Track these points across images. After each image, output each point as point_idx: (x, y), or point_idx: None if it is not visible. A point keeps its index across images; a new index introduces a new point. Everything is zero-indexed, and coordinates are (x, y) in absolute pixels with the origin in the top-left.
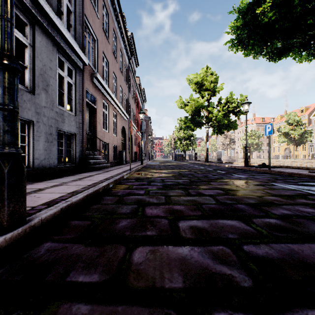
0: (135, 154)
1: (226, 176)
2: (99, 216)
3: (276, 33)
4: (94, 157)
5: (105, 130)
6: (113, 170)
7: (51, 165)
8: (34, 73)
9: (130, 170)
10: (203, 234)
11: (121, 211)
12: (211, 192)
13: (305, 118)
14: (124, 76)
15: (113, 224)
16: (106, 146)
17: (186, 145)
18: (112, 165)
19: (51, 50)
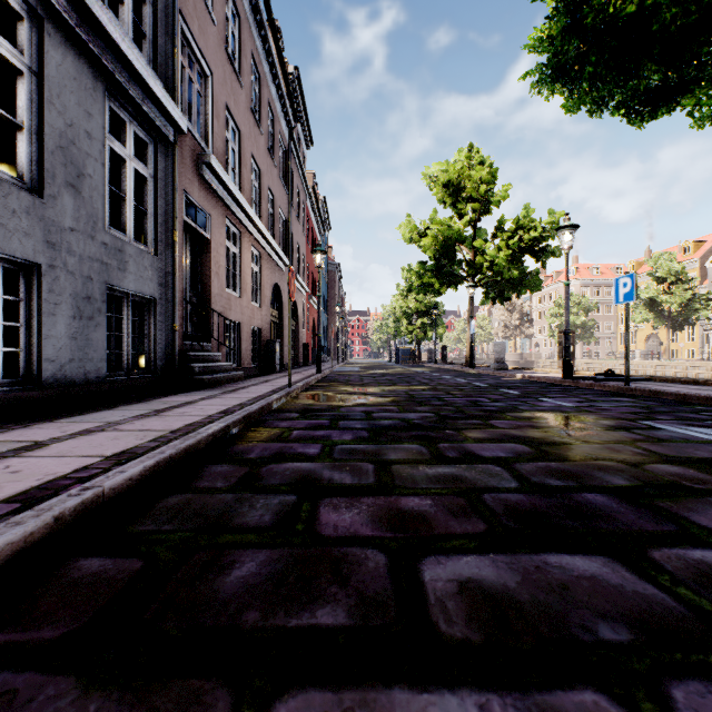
0: (304, 348)
1: (526, 404)
2: (175, 539)
3: (651, 48)
4: (204, 357)
5: (232, 292)
6: (248, 388)
7: (89, 377)
8: (41, 143)
9: (288, 387)
10: (508, 619)
11: (246, 517)
12: (498, 449)
13: (695, 266)
14: (279, 167)
15: (212, 571)
16: (233, 331)
17: (422, 328)
18: (249, 374)
19: (91, 89)
